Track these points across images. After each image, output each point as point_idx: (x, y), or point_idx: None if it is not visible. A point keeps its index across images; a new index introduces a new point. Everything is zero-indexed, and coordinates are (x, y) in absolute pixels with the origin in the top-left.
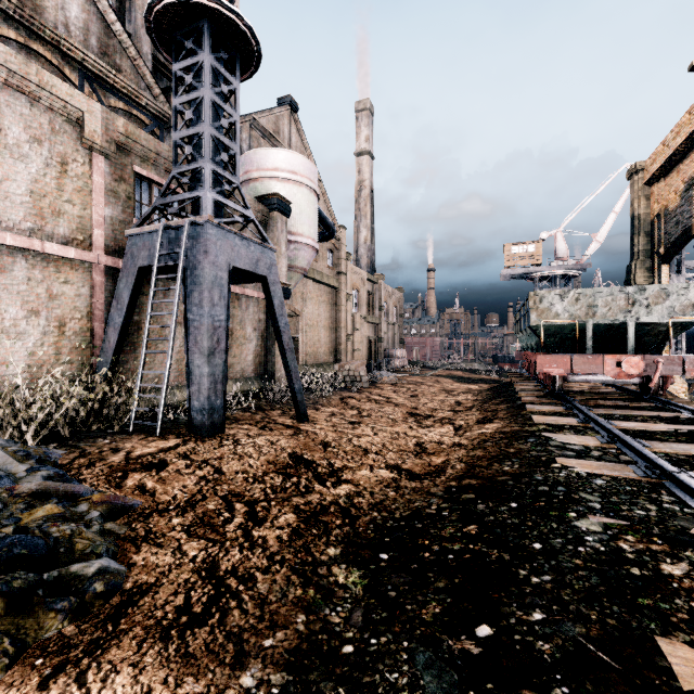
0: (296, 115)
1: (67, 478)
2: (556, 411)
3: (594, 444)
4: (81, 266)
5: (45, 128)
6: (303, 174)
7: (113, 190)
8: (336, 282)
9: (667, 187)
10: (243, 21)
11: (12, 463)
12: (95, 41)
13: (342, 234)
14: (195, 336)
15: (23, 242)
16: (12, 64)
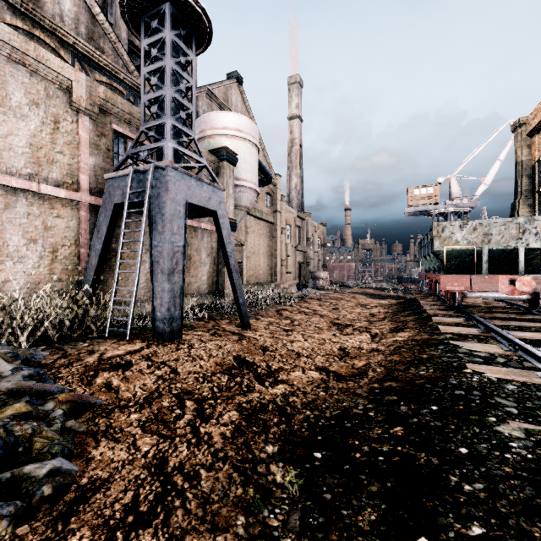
0: (241, 86)
1: (44, 377)
2: (458, 322)
3: (498, 351)
4: (70, 204)
5: (41, 94)
6: (246, 131)
7: (95, 143)
8: (273, 218)
9: None
10: (197, 3)
11: (1, 363)
12: (84, 29)
13: (277, 181)
14: (158, 259)
15: (23, 184)
16: (15, 42)
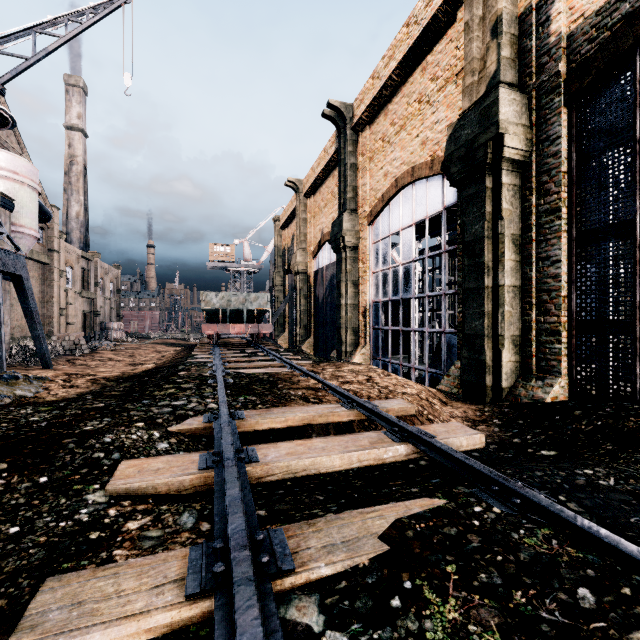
0: (3, 97)
1: None
2: (207, 350)
3: (207, 356)
4: None
5: None
6: (25, 175)
7: None
8: (48, 258)
9: (288, 234)
10: (7, 113)
11: None
12: None
13: (54, 214)
14: None
15: None
16: None
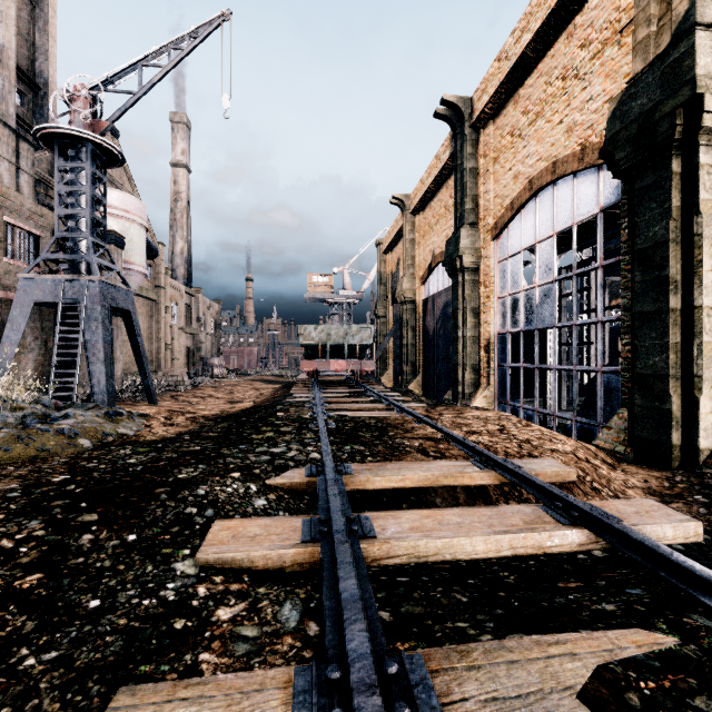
0: (117, 140)
1: None
2: (306, 389)
3: (306, 396)
4: None
5: None
6: (135, 212)
7: None
8: (155, 295)
9: (392, 258)
10: (117, 150)
11: None
12: None
13: (161, 251)
14: (93, 350)
15: None
16: None
